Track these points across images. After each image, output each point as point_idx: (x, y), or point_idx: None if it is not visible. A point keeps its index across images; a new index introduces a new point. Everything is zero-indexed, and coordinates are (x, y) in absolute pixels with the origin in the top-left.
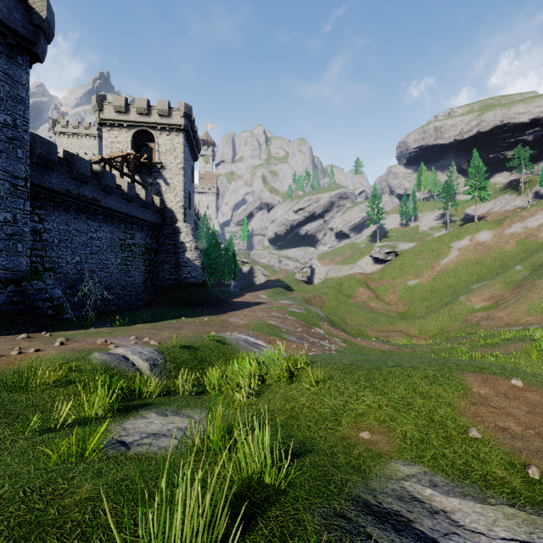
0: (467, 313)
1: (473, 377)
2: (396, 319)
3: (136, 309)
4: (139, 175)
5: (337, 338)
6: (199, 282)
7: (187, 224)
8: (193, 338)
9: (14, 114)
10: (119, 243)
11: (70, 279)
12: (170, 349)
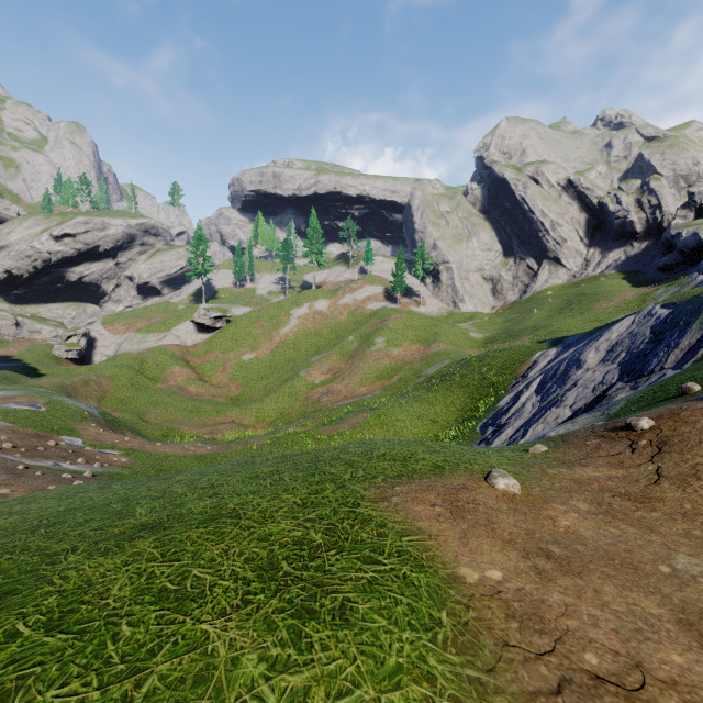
0: (308, 389)
1: (421, 505)
2: (227, 406)
3: None
4: None
5: (112, 450)
6: None
7: None
8: None
9: None
10: None
11: None
12: None
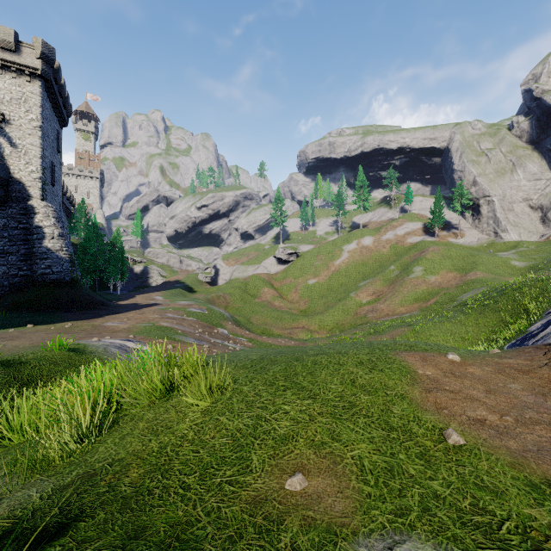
0: (356, 307)
1: (411, 357)
2: (299, 316)
3: None
4: None
5: (242, 338)
6: (66, 279)
7: (46, 203)
8: (27, 349)
9: None
10: None
11: None
12: None
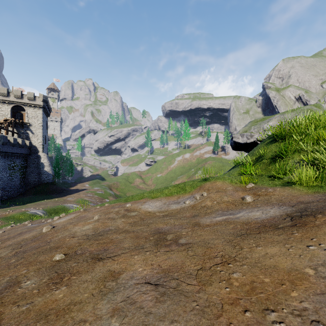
0: None
1: None
2: None
3: (18, 197)
4: (15, 128)
5: None
6: (52, 181)
7: (44, 153)
8: (53, 206)
9: None
10: (8, 166)
11: None
12: (47, 210)
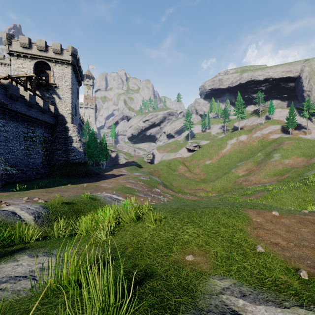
0: (235, 178)
1: (251, 212)
2: (200, 182)
3: (35, 180)
4: (39, 91)
5: (168, 194)
6: (82, 162)
7: (73, 125)
8: (73, 197)
9: None
10: (22, 135)
11: None
12: (54, 205)
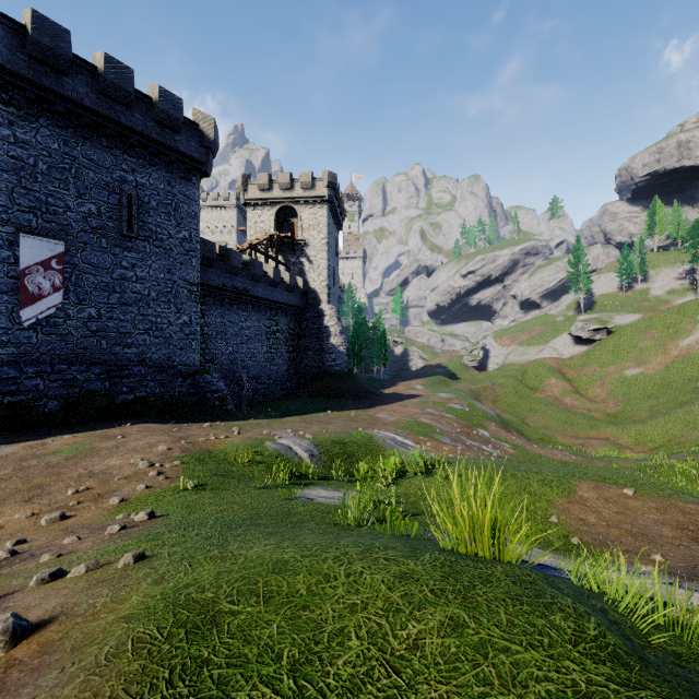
0: None
1: (586, 484)
2: (601, 422)
3: (281, 399)
4: (282, 254)
5: (505, 443)
6: (345, 370)
7: (331, 306)
8: (342, 433)
9: (190, 229)
10: (265, 330)
11: (225, 369)
12: (323, 442)
